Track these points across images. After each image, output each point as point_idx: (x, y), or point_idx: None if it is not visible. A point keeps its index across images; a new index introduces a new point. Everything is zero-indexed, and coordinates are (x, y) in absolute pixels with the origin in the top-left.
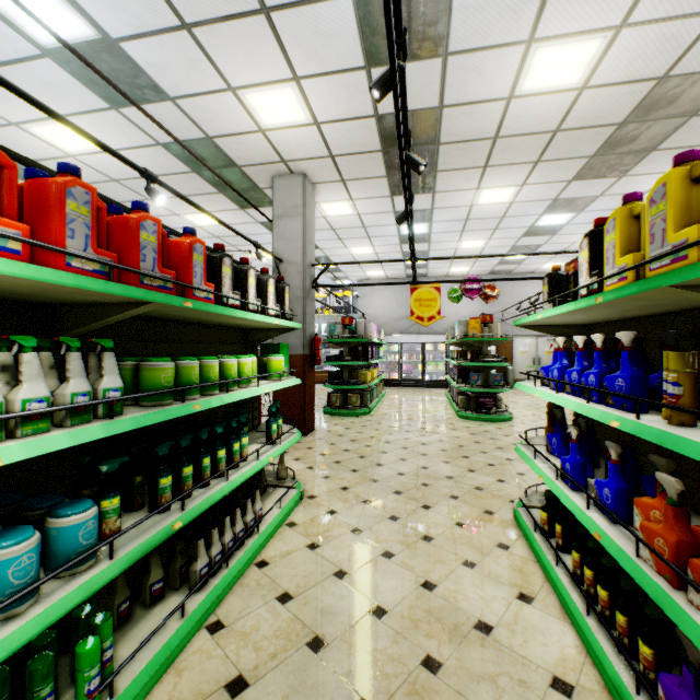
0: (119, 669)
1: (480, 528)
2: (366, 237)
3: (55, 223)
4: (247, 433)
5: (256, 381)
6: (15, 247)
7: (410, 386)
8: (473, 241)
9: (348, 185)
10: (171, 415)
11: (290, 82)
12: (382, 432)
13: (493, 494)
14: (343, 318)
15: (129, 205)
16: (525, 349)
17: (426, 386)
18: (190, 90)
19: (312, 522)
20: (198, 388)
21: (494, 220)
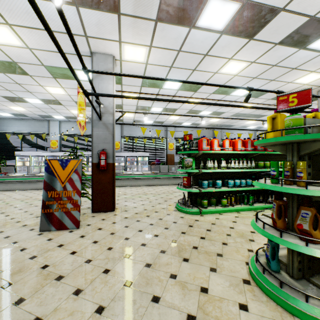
0: (254, 203)
1: None
2: None
3: (246, 145)
4: None
5: None
6: (243, 149)
7: None
8: None
9: None
10: (262, 170)
11: (310, 73)
12: None
13: None
14: None
15: (262, 114)
16: None
17: None
18: (276, 87)
19: None
20: (268, 167)
21: None
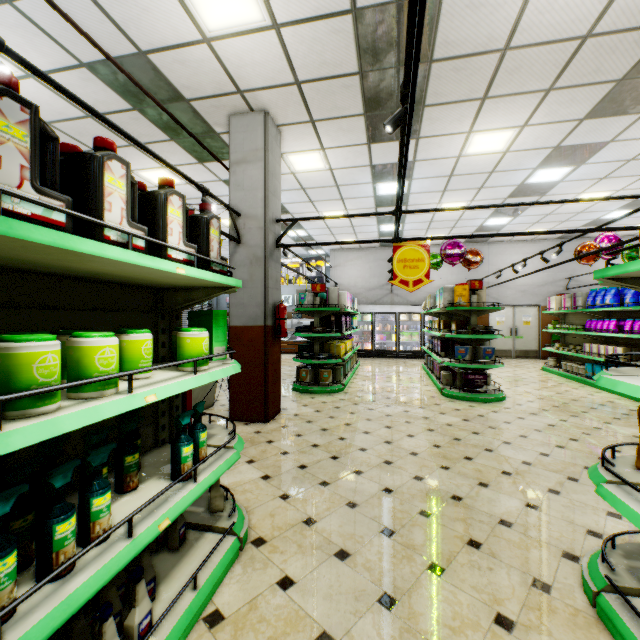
0: None
1: (544, 636)
2: (339, 199)
3: None
4: (108, 485)
5: (151, 374)
6: None
7: (384, 357)
8: (453, 203)
9: (318, 128)
10: None
11: None
12: (358, 417)
13: (532, 538)
14: (314, 285)
15: None
16: (502, 319)
17: (400, 357)
18: None
19: (249, 612)
20: None
21: (482, 176)
